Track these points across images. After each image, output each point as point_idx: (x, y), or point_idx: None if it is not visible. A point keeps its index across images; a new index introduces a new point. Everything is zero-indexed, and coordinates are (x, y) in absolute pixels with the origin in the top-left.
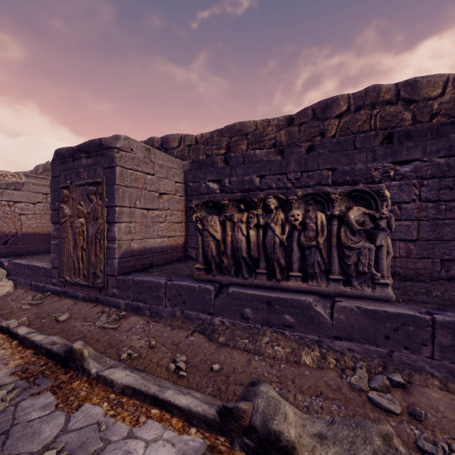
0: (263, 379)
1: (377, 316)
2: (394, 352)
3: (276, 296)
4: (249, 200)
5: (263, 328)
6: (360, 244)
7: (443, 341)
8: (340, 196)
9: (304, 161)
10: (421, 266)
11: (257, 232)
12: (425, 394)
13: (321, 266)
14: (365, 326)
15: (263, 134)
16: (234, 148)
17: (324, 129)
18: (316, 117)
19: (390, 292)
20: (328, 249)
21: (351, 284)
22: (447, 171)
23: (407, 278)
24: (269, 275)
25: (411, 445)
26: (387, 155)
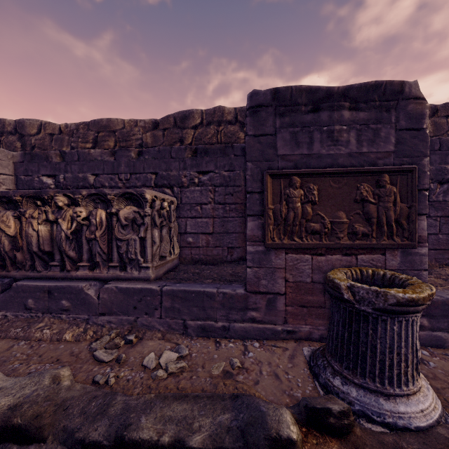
0: (11, 359)
1: (129, 292)
2: (139, 319)
3: (57, 284)
4: (42, 197)
5: (44, 315)
6: (127, 236)
7: (168, 305)
8: (116, 197)
9: (133, 164)
10: (216, 253)
11: (51, 228)
12: (145, 344)
13: (102, 255)
14: (121, 301)
15: (130, 134)
16: (102, 143)
17: (183, 137)
18: (176, 125)
19: (150, 273)
20: (111, 241)
21: (126, 269)
22: (230, 182)
23: (207, 263)
24: (63, 267)
25: (91, 380)
26: (193, 165)
